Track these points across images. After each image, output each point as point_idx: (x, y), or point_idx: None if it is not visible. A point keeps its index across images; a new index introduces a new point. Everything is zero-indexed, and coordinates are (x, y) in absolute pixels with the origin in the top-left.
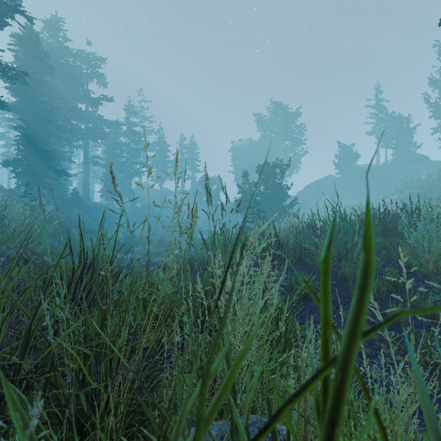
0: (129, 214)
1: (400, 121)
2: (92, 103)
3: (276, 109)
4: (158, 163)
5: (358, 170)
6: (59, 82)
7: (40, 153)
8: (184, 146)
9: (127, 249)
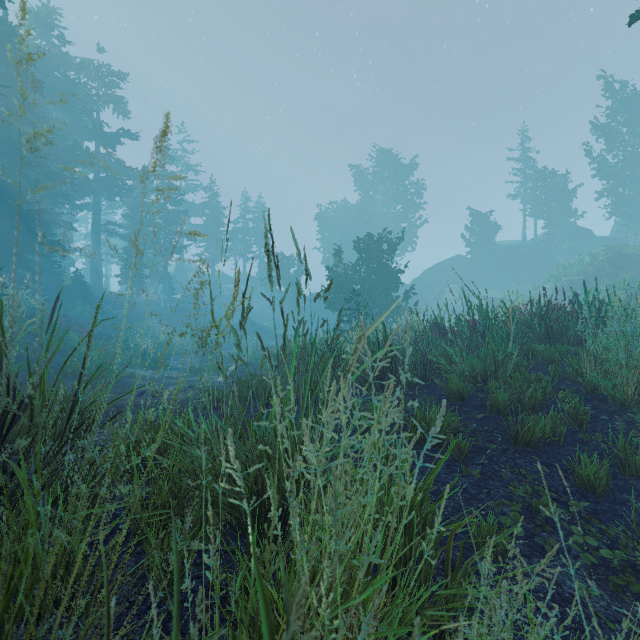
0: (163, 310)
1: (555, 180)
2: (106, 141)
3: (382, 159)
4: (209, 235)
5: (497, 248)
6: (53, 106)
7: (20, 214)
8: (248, 210)
9: (157, 364)
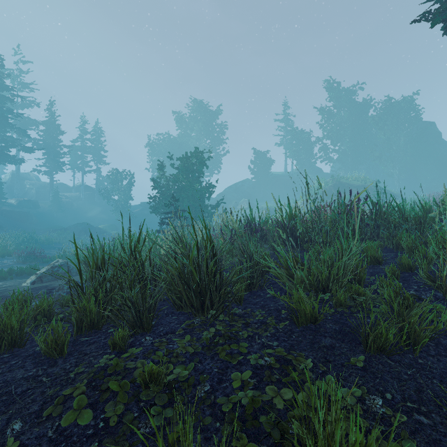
0: None
1: (303, 135)
2: None
3: (196, 106)
4: (46, 148)
5: (271, 176)
6: None
7: None
8: (86, 131)
9: None
